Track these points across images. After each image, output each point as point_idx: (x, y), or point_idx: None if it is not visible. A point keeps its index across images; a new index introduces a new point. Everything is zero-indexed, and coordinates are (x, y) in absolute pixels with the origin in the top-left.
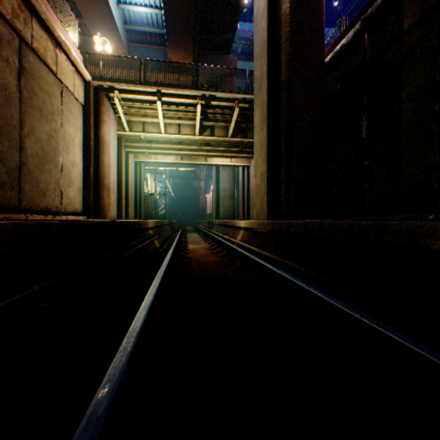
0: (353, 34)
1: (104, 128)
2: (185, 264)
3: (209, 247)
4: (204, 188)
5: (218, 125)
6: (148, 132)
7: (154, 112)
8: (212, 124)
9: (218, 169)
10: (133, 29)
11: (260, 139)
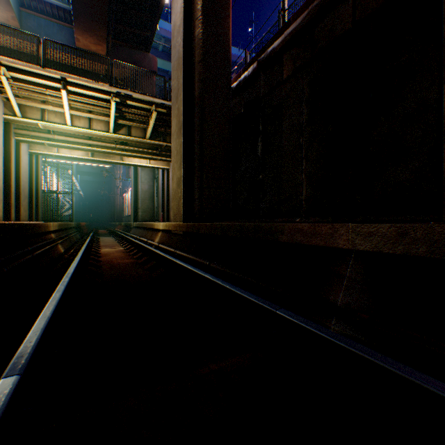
0: (253, 70)
1: None
2: (97, 267)
3: (125, 250)
4: (121, 188)
5: (136, 125)
6: (50, 121)
7: (57, 100)
8: (128, 123)
9: (137, 169)
10: None
11: (177, 147)
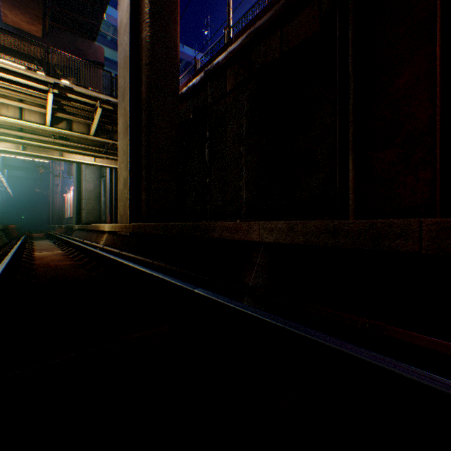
0: (200, 79)
1: None
2: (31, 270)
3: (65, 253)
4: (62, 186)
5: (78, 120)
6: None
7: None
8: (69, 117)
9: (81, 166)
10: None
11: (124, 147)
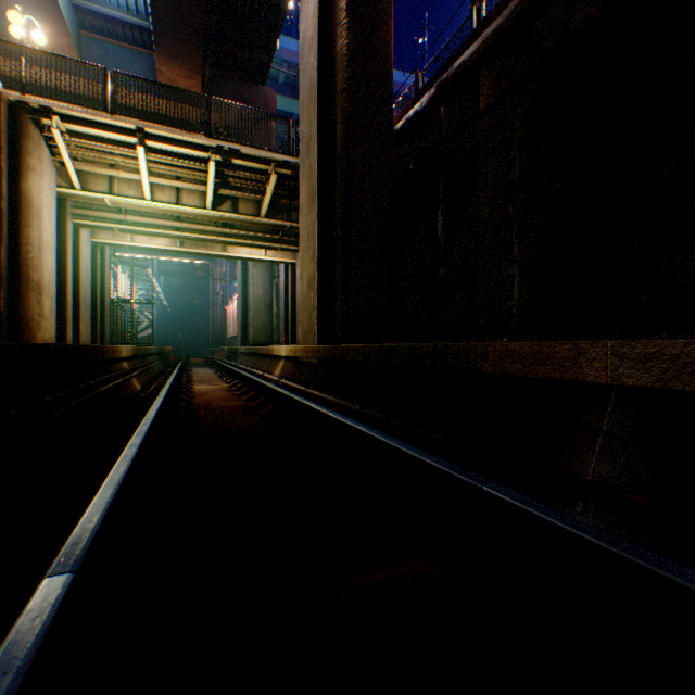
0: (428, 100)
1: (31, 179)
2: (189, 412)
3: (229, 387)
4: (223, 295)
5: (246, 197)
6: (121, 194)
7: (131, 162)
8: (234, 193)
9: (247, 265)
10: (89, 8)
11: (309, 227)
